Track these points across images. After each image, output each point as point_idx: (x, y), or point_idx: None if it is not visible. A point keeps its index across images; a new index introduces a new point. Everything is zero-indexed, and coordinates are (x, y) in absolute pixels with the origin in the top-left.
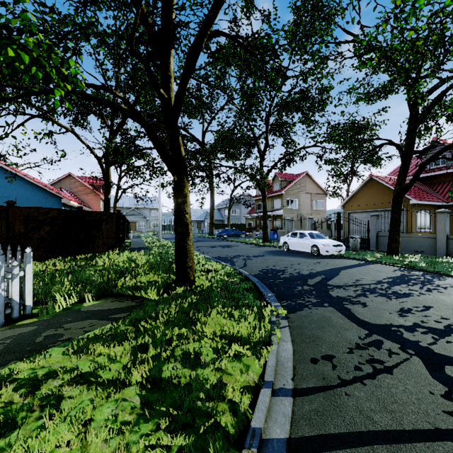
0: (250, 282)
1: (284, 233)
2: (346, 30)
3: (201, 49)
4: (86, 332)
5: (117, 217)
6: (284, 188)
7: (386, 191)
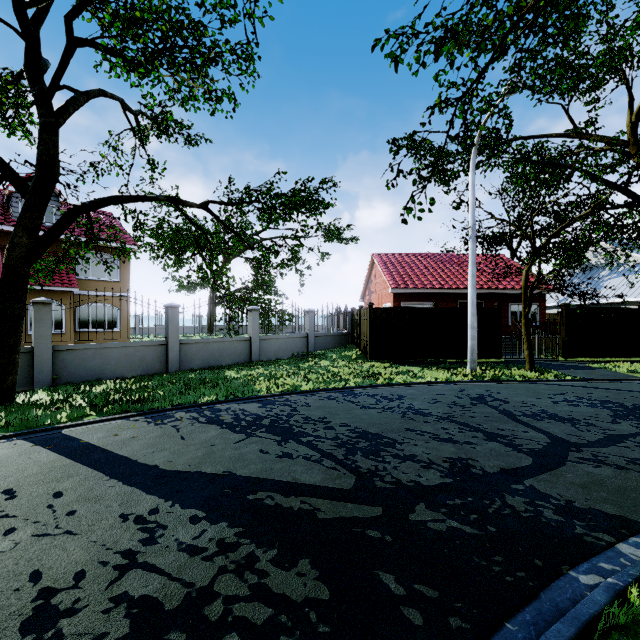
0: None
1: None
2: None
3: None
4: None
5: None
6: None
7: None
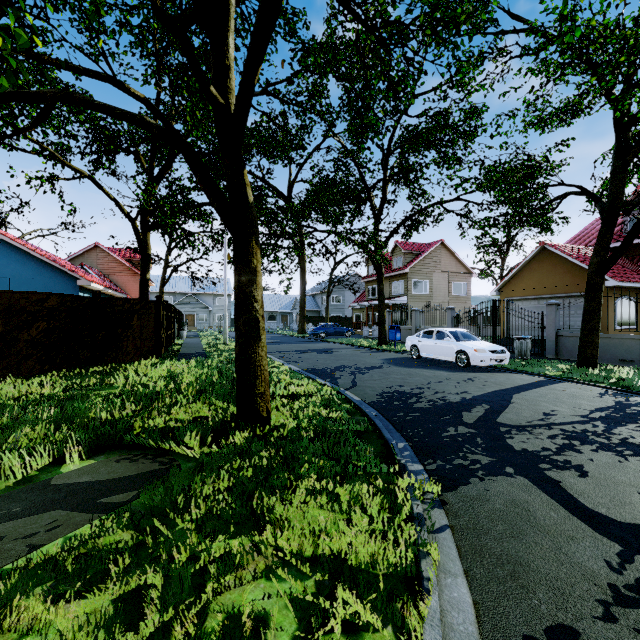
0: (365, 417)
1: (409, 331)
2: (512, 14)
3: (279, 7)
4: (32, 549)
5: (157, 307)
6: (409, 264)
7: (566, 267)
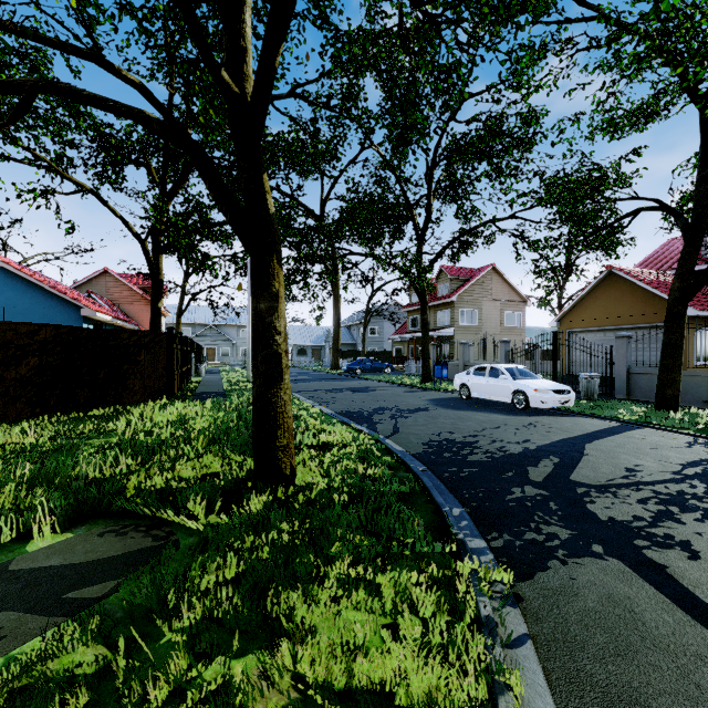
0: (411, 474)
1: (457, 367)
2: None
3: None
4: None
5: (169, 340)
6: (456, 292)
7: (637, 294)
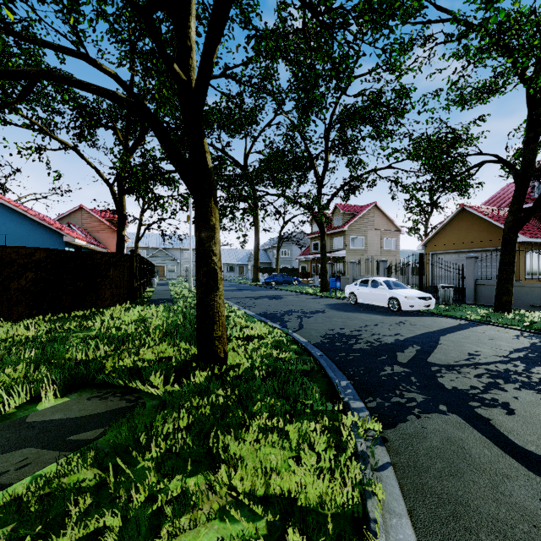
0: (311, 357)
1: (348, 280)
2: (437, 6)
3: None
4: None
5: (131, 260)
6: (347, 223)
7: (483, 225)
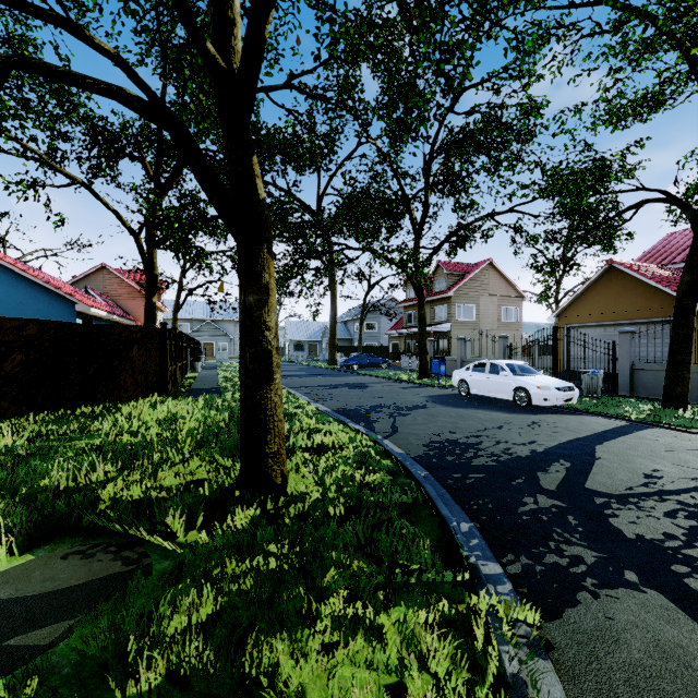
0: (412, 481)
1: (454, 363)
2: None
3: None
4: None
5: (162, 336)
6: (453, 287)
7: (639, 289)
